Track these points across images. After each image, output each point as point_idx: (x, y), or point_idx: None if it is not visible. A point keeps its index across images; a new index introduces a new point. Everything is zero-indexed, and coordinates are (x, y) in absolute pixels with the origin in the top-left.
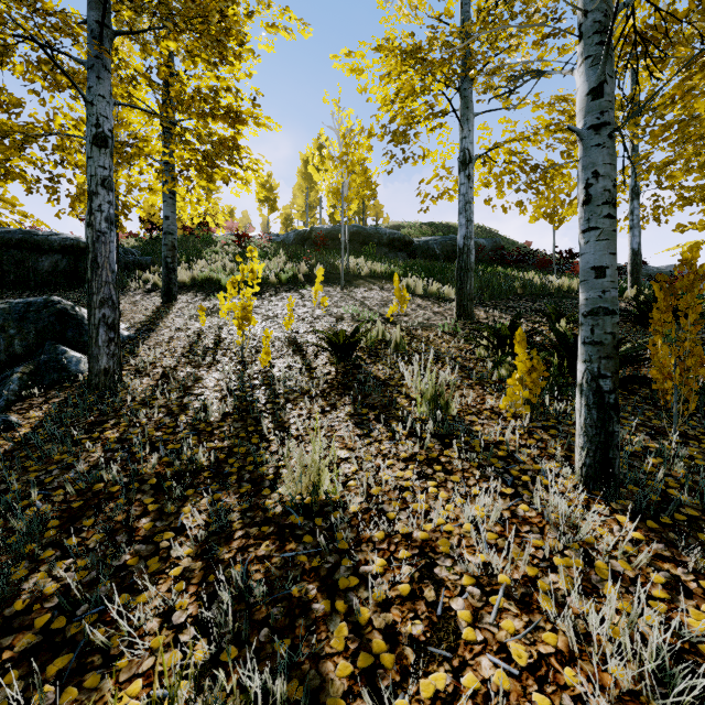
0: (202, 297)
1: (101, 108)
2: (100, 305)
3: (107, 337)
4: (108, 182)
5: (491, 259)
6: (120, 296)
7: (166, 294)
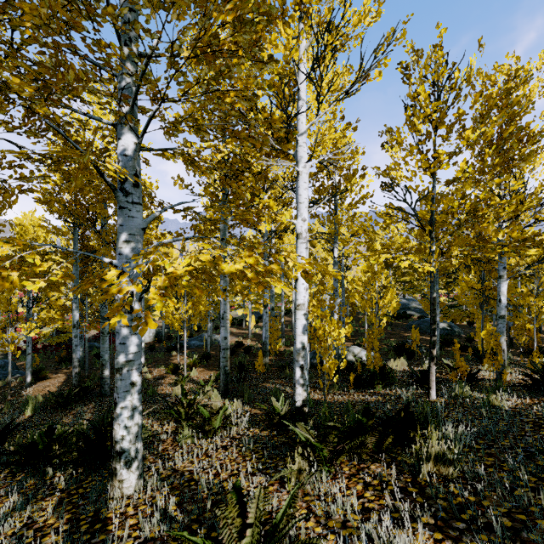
0: None
1: None
2: None
3: None
4: None
5: None
6: None
7: None
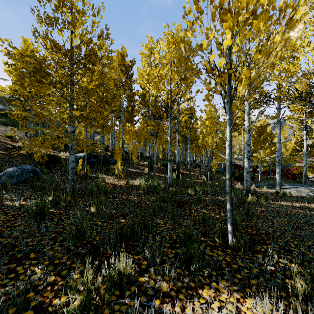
0: None
1: None
2: None
3: None
4: None
5: None
6: None
7: None
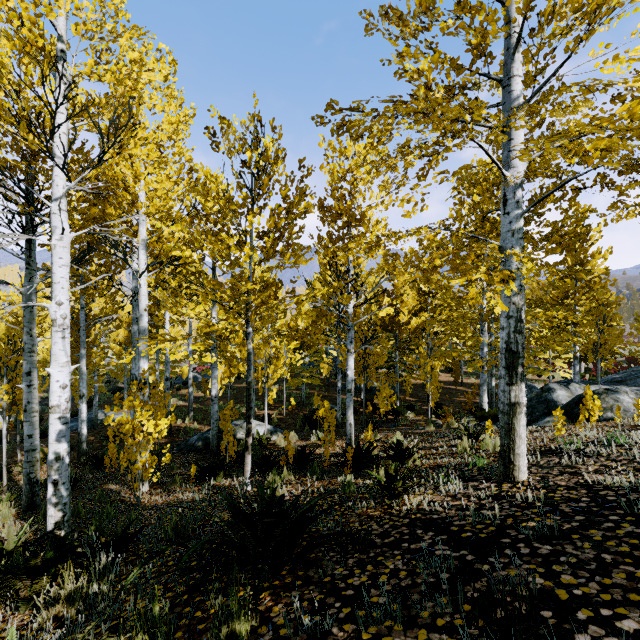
0: None
1: None
2: None
3: None
4: None
5: None
6: None
7: None
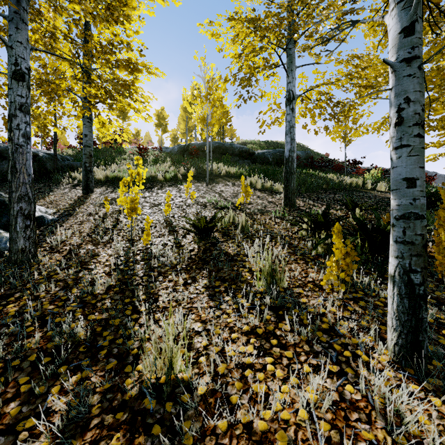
0: (110, 190)
1: (19, 51)
2: (18, 200)
3: (24, 224)
4: (25, 107)
5: (305, 165)
6: (54, 189)
7: (85, 188)
